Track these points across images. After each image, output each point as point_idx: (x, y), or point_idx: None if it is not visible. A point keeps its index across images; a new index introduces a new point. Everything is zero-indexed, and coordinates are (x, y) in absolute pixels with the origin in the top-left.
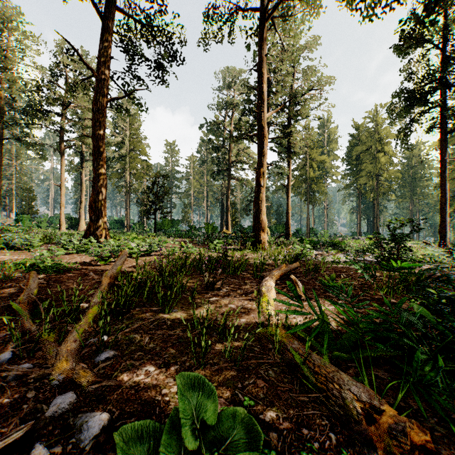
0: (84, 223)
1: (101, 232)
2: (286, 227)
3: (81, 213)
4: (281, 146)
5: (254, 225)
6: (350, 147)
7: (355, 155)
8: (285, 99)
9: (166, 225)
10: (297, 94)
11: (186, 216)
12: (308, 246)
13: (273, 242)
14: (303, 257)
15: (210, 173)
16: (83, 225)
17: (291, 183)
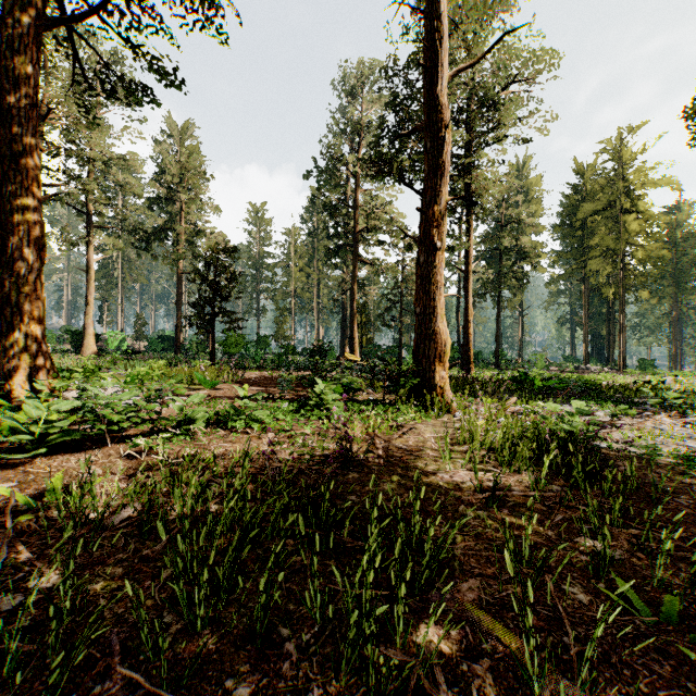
0: (94, 341)
1: (18, 365)
2: (463, 348)
3: (87, 323)
4: (455, 195)
5: (417, 346)
6: (568, 207)
7: (581, 220)
8: (461, 106)
9: (232, 344)
10: (487, 91)
11: (282, 329)
12: (582, 405)
13: (451, 383)
14: (581, 442)
15: (322, 251)
16: (91, 344)
17: (472, 266)
